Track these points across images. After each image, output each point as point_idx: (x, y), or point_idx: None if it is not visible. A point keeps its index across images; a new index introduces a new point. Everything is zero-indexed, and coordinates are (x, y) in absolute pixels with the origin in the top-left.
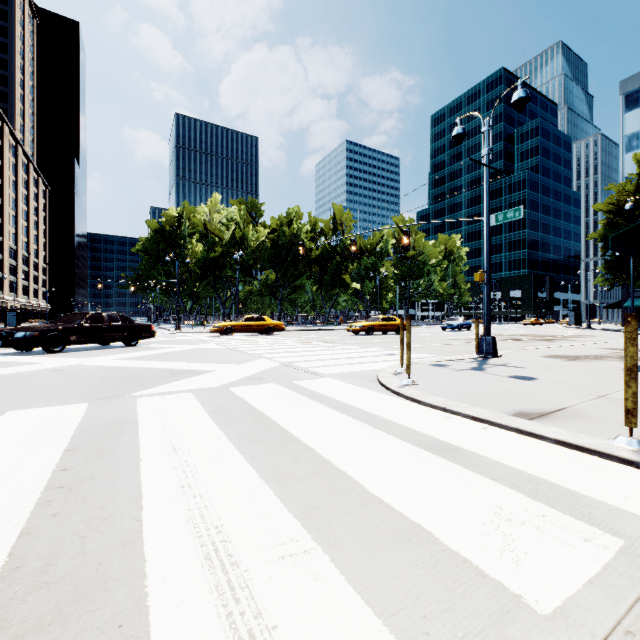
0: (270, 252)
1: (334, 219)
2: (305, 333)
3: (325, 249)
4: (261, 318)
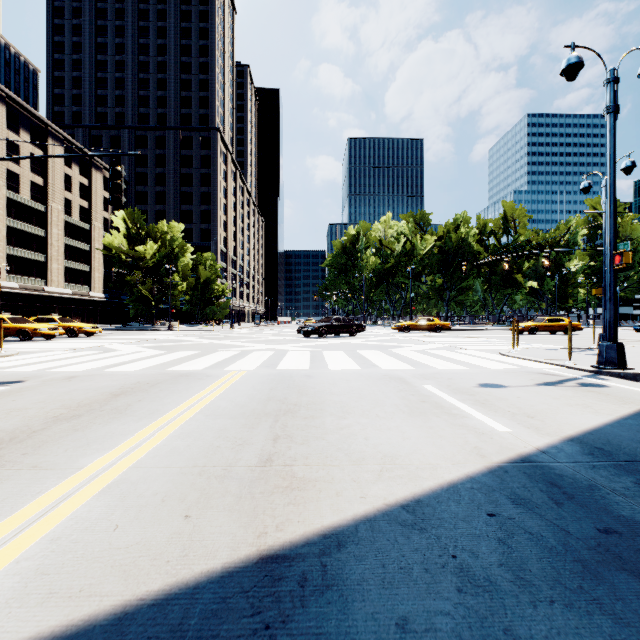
0: (437, 258)
1: (505, 218)
2: (469, 332)
3: (494, 250)
4: (431, 319)
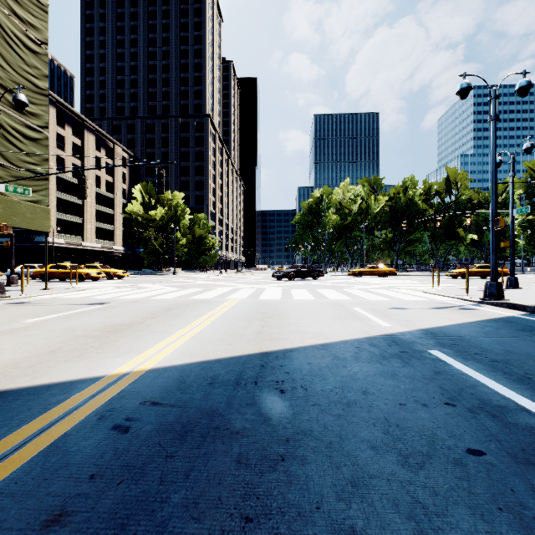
0: (388, 216)
1: (448, 180)
2: (412, 277)
3: (438, 207)
4: (379, 266)
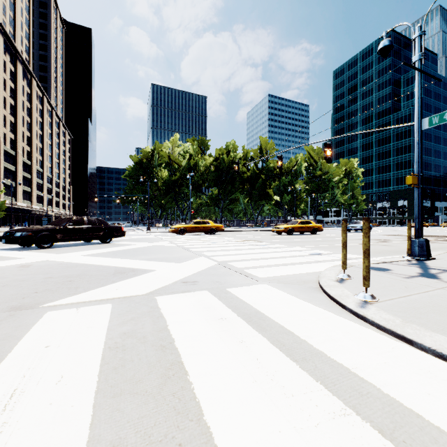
0: (214, 174)
1: (260, 149)
2: (239, 233)
3: (254, 171)
4: (206, 222)
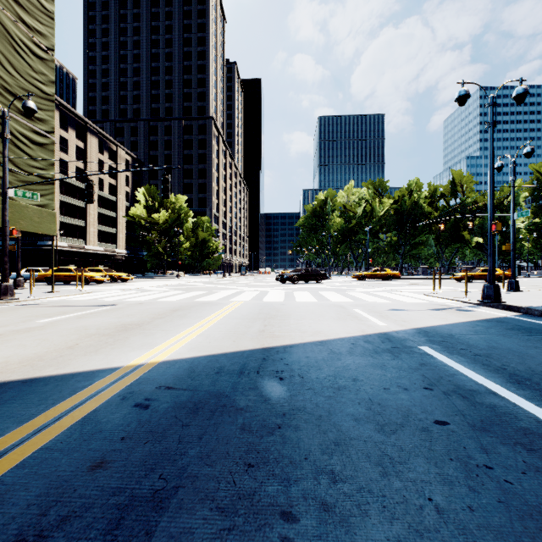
0: (392, 219)
1: (453, 183)
2: (417, 280)
3: (443, 210)
4: (383, 270)
